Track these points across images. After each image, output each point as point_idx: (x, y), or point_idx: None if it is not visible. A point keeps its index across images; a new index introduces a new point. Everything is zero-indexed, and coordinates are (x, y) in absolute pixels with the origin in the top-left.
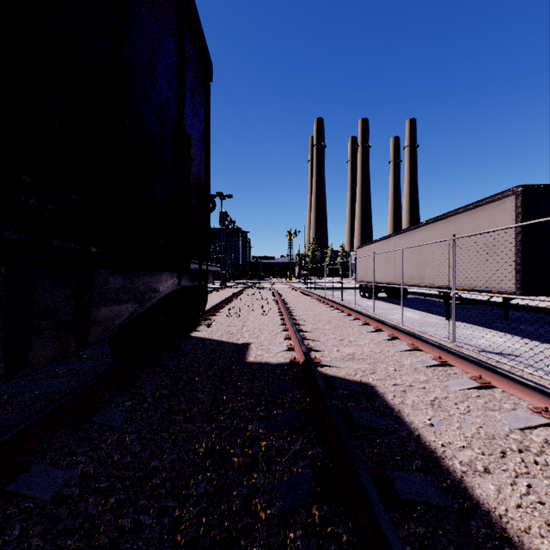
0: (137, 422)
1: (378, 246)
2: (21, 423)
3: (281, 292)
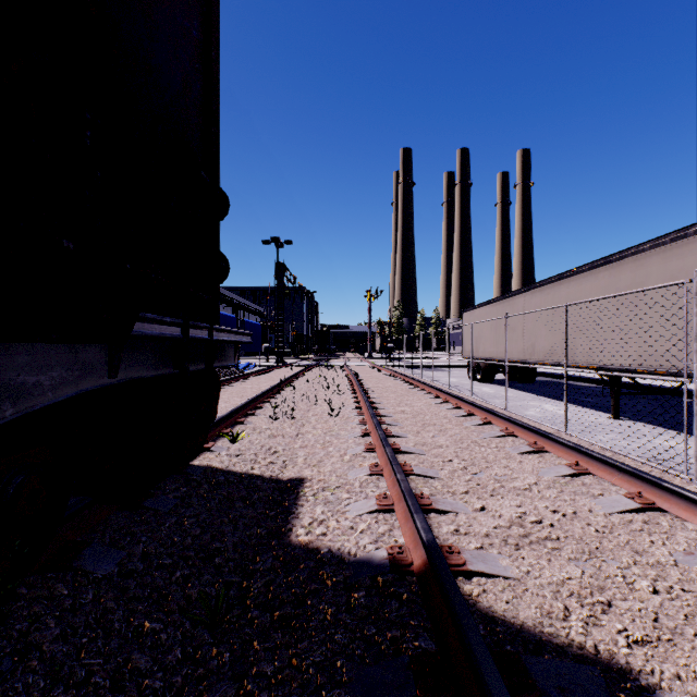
0: None
1: (496, 307)
2: None
3: (358, 373)
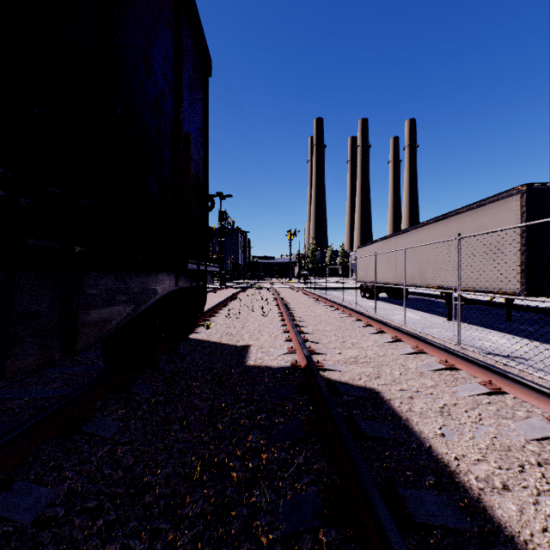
0: (131, 432)
1: (379, 246)
2: (4, 436)
3: (281, 292)
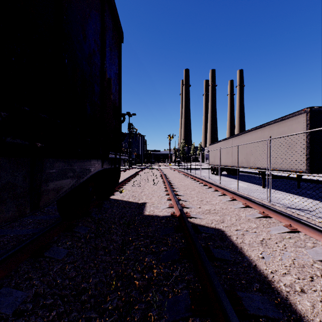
0: (74, 256)
1: (222, 144)
2: None
3: (164, 171)
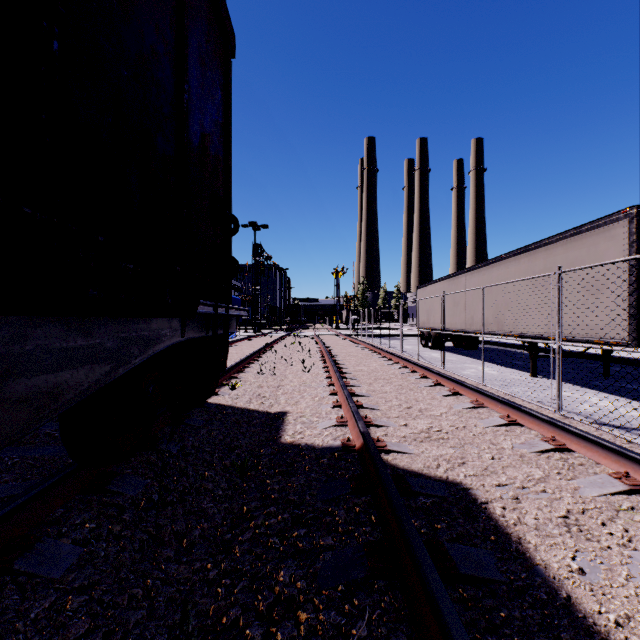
0: (95, 566)
1: (444, 285)
2: None
3: (326, 341)
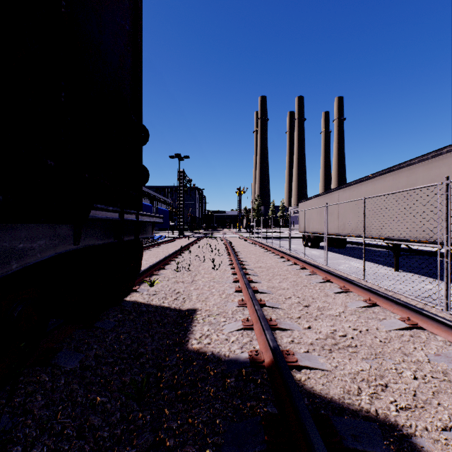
0: None
1: (321, 199)
2: None
3: (232, 242)
